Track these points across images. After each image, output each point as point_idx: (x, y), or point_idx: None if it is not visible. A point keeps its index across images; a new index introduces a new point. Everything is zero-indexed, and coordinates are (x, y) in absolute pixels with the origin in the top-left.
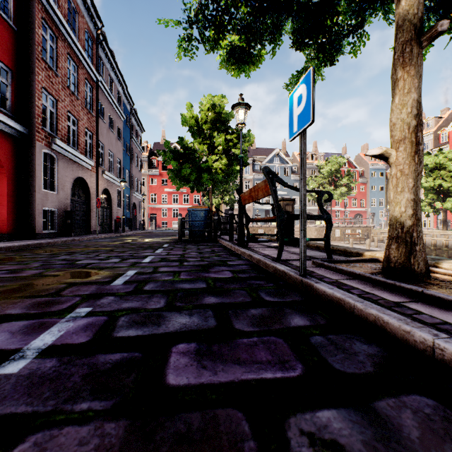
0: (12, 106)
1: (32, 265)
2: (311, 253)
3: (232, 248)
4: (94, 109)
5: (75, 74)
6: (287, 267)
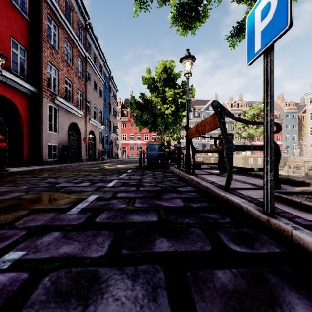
0: (28, 74)
1: (21, 188)
2: (254, 181)
3: (180, 174)
4: (83, 76)
5: (71, 52)
6: (240, 198)
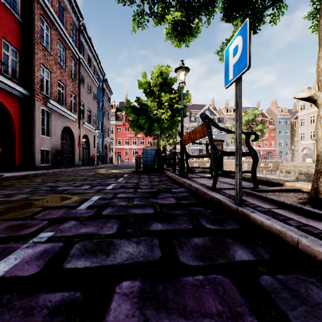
0: (19, 76)
1: (24, 191)
2: None
3: (175, 178)
4: (77, 78)
5: (64, 53)
6: (221, 195)
